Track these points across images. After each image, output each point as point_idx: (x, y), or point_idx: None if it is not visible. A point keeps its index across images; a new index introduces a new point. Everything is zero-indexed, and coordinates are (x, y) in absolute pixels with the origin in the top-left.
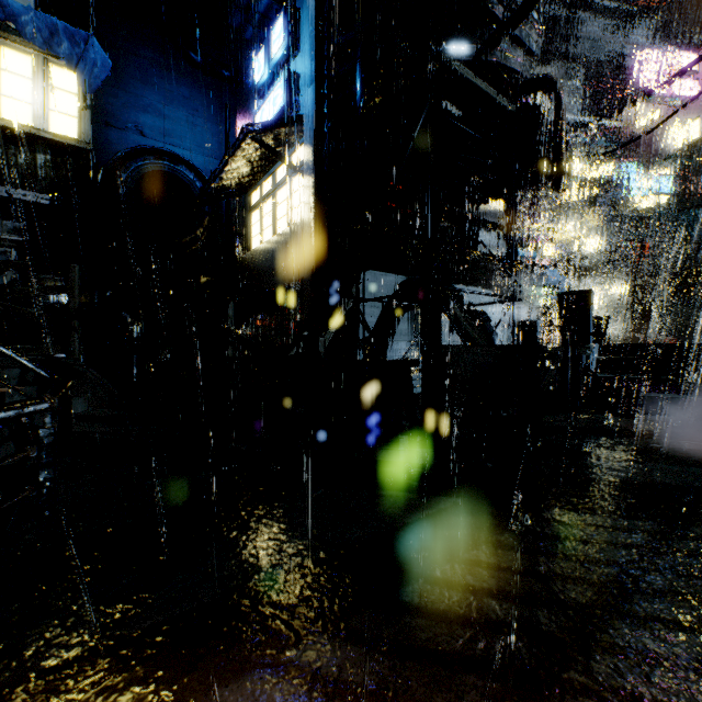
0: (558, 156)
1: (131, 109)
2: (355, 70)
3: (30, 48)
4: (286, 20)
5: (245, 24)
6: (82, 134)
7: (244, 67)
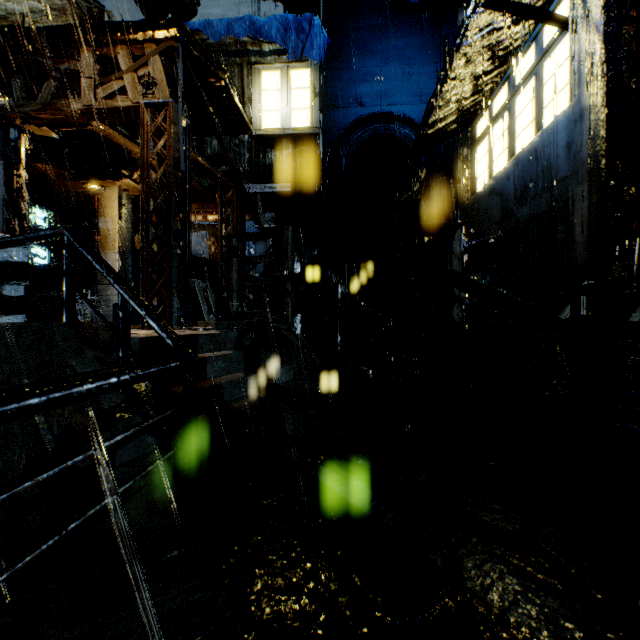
0: None
1: (351, 84)
2: None
3: (278, 64)
4: None
5: None
6: (313, 121)
7: None
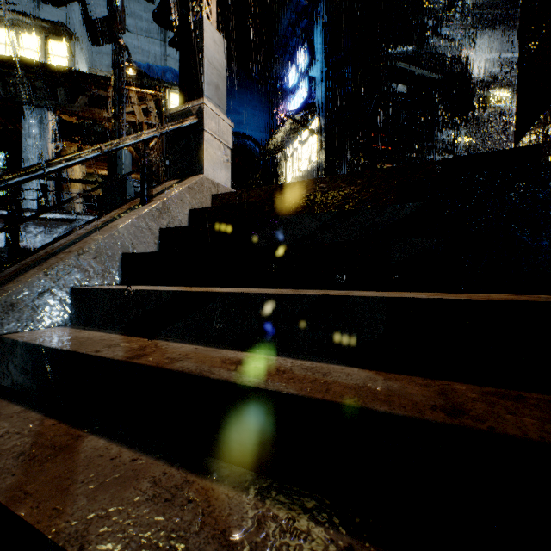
0: (470, 101)
1: None
2: (348, 69)
3: None
4: (308, 49)
5: (284, 54)
6: None
7: (282, 76)
